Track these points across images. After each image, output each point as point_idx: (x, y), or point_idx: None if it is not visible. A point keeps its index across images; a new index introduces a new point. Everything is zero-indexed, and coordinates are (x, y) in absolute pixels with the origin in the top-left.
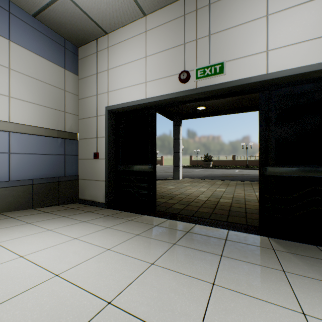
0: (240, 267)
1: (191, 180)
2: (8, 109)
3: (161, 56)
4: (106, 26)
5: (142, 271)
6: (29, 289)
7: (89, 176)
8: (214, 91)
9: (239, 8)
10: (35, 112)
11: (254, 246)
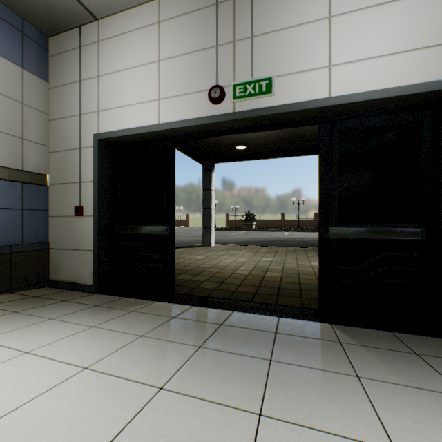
0: (298, 378)
1: (228, 247)
2: None
3: (182, 61)
4: (96, 6)
5: (142, 405)
6: None
7: (67, 243)
8: (259, 118)
9: (293, 2)
10: None
11: (315, 339)
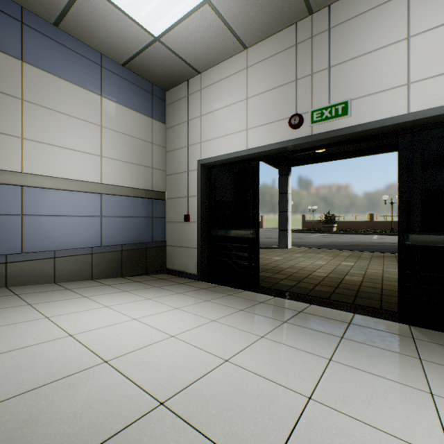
0: (363, 350)
1: (305, 249)
2: (100, 170)
3: (266, 96)
4: (200, 65)
5: (252, 341)
6: (154, 343)
7: (178, 242)
8: (335, 137)
9: (369, 31)
10: (124, 171)
11: (387, 332)
